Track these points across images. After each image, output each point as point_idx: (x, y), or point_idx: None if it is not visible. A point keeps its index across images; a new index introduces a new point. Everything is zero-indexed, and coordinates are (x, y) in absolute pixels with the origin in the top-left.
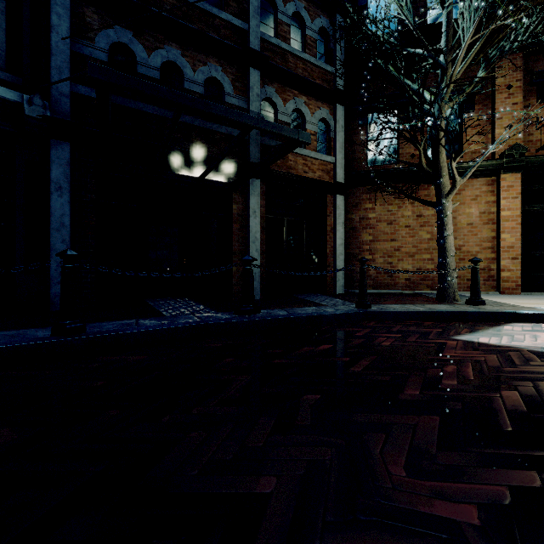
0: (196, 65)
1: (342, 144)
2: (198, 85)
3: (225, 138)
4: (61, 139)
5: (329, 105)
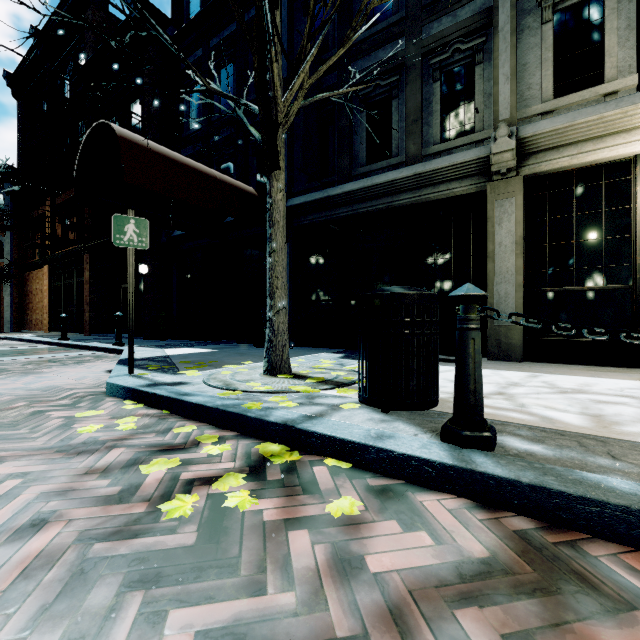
0: None
1: (8, 252)
2: None
3: None
4: None
5: (3, 232)
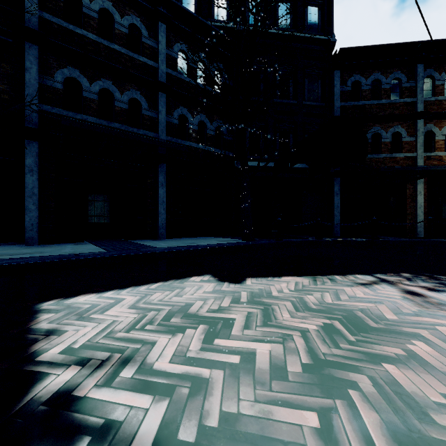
0: (387, 129)
1: None
2: (388, 138)
3: (402, 158)
4: (337, 177)
5: None
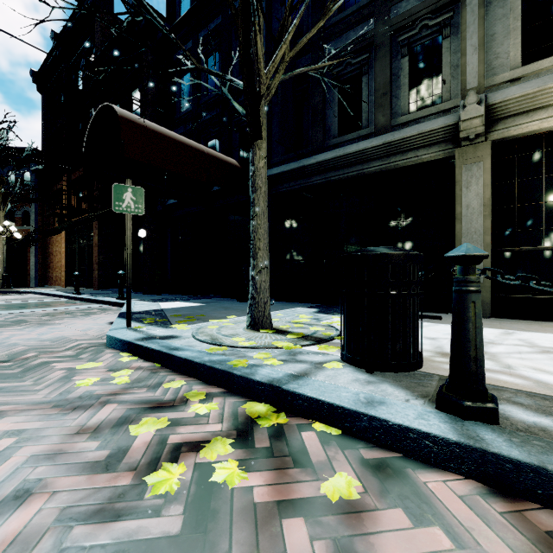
0: None
1: (34, 220)
2: None
3: None
4: None
5: (30, 204)
